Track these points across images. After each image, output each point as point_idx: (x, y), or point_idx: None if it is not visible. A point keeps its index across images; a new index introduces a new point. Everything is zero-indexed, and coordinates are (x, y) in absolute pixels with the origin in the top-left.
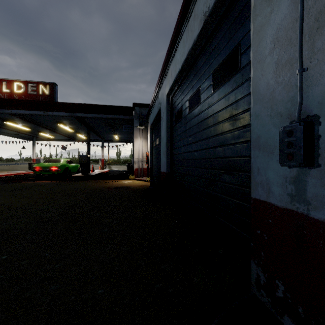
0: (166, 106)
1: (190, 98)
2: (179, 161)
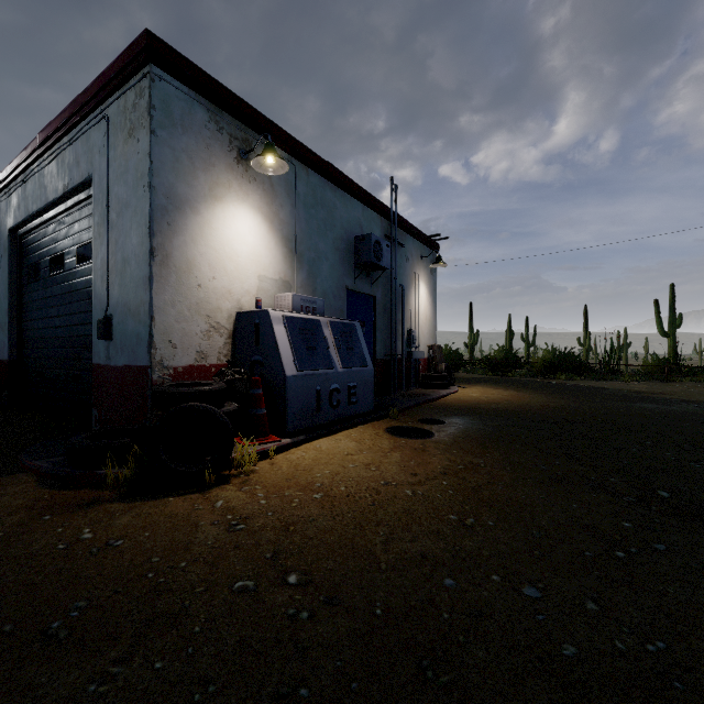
0: (8, 249)
1: (52, 257)
2: (35, 340)
